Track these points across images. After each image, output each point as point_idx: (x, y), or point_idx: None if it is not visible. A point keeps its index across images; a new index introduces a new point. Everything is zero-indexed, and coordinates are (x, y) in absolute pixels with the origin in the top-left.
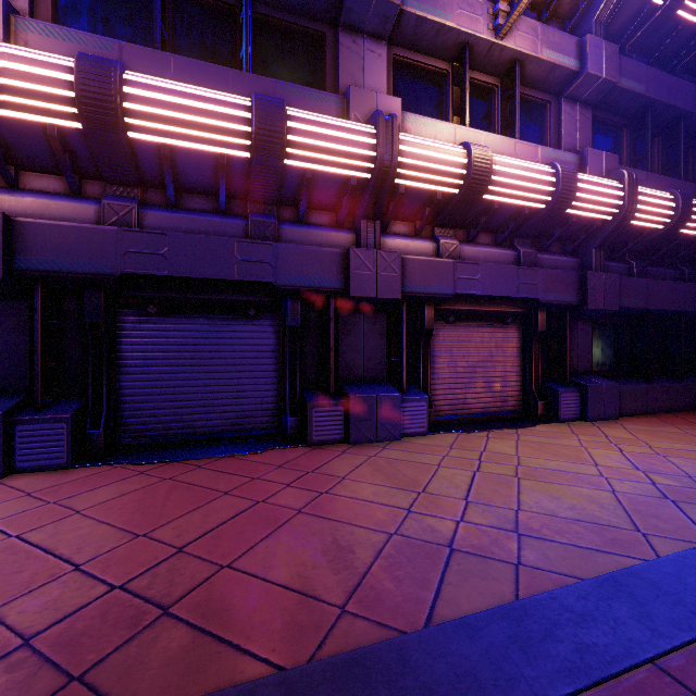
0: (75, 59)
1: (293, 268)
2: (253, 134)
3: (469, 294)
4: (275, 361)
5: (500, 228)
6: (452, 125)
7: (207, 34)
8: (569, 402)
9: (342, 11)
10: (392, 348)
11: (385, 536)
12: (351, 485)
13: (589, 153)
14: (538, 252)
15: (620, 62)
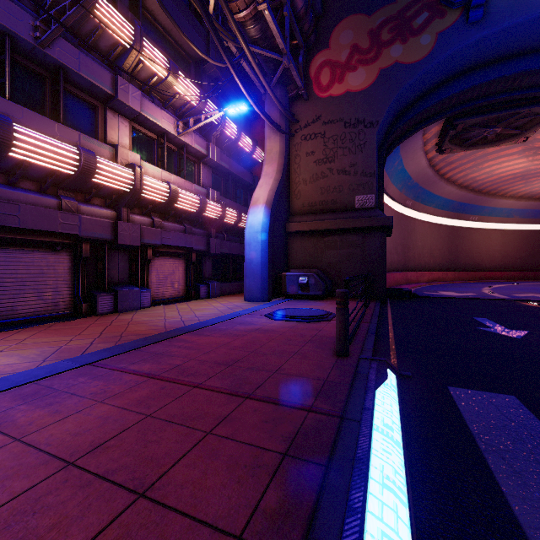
0: None
1: (89, 228)
2: (81, 167)
3: (167, 244)
4: (70, 275)
5: (178, 216)
6: (161, 170)
7: (26, 84)
8: (204, 291)
9: (110, 102)
10: (132, 268)
11: (163, 322)
12: (138, 319)
13: (211, 190)
14: (193, 227)
15: (221, 155)
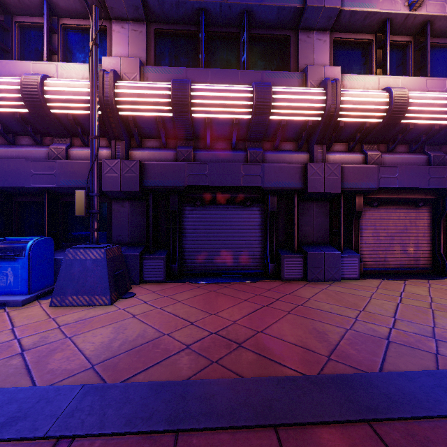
0: (171, 83)
1: (272, 177)
2: (254, 105)
3: (389, 187)
4: (260, 231)
5: (414, 140)
6: (377, 76)
7: (223, 52)
8: None
9: (301, 20)
10: (332, 223)
11: (344, 330)
12: (315, 303)
13: None
14: (446, 154)
15: None
